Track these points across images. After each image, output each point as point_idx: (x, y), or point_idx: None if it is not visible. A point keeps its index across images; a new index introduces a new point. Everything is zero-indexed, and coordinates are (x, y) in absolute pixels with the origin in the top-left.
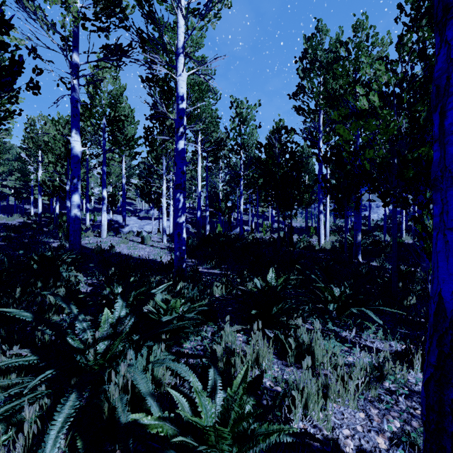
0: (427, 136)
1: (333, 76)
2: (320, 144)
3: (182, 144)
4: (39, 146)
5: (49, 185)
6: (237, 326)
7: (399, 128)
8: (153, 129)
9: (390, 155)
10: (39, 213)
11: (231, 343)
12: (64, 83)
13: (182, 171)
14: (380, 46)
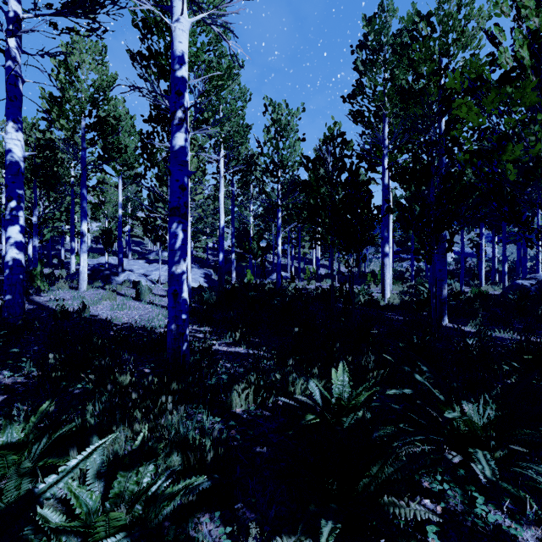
0: None
1: (409, 63)
2: (385, 164)
3: (180, 139)
4: (3, 164)
5: None
6: (279, 541)
7: None
8: (153, 135)
9: None
10: (3, 255)
11: None
12: (1, 50)
13: (180, 185)
14: (477, 19)
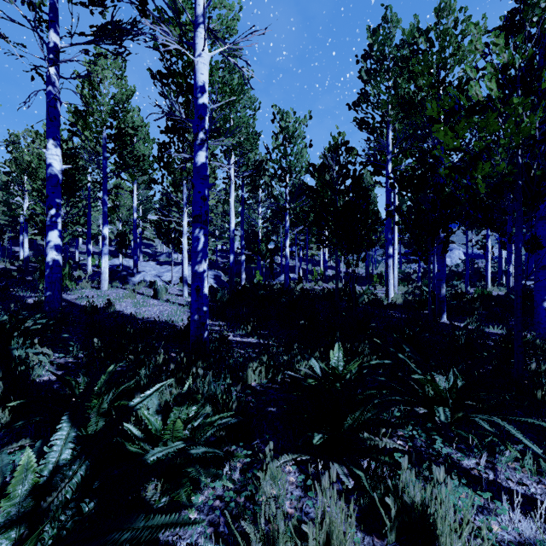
0: (543, 152)
1: (409, 75)
2: (389, 169)
3: (202, 157)
4: (25, 170)
5: (36, 220)
6: (286, 456)
7: (540, 125)
8: (169, 145)
9: (516, 170)
10: (24, 257)
11: (276, 516)
12: (39, 75)
13: (202, 196)
14: (473, 35)
